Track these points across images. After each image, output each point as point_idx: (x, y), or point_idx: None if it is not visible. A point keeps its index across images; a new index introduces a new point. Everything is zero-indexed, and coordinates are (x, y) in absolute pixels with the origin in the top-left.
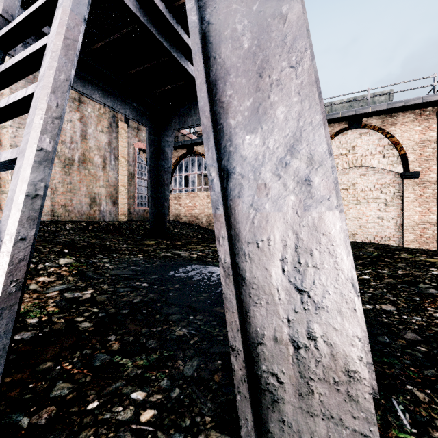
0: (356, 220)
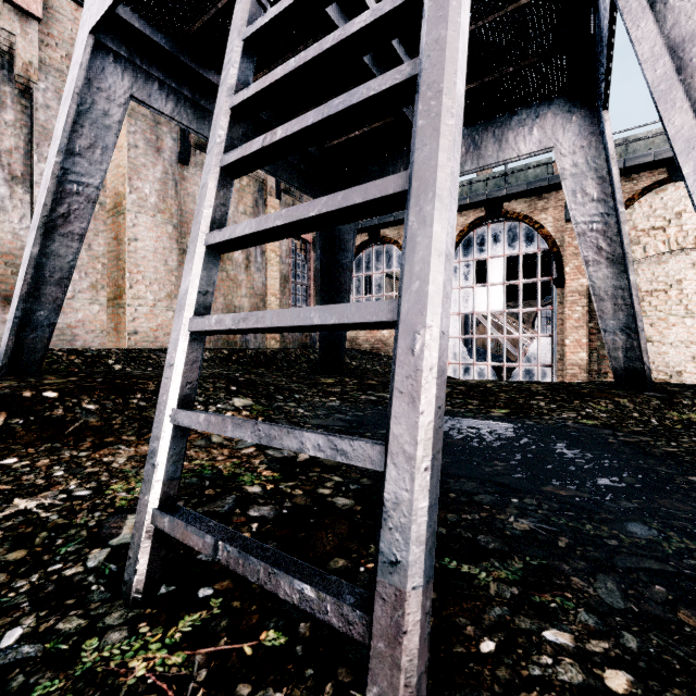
0: (684, 347)
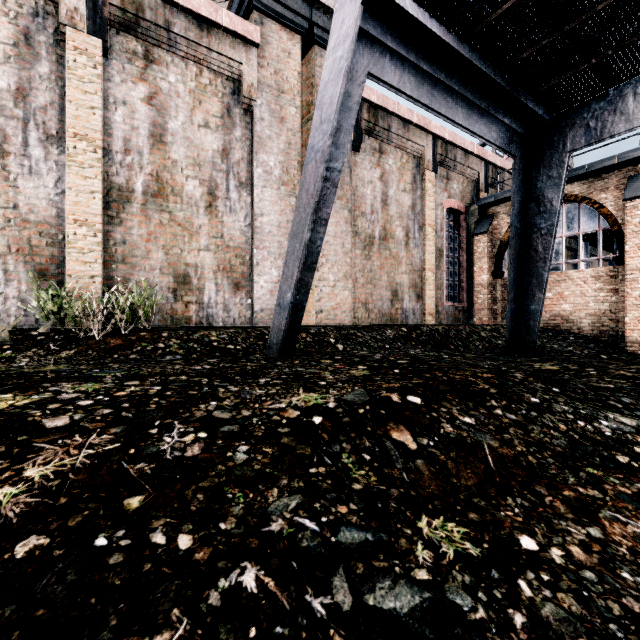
0: None
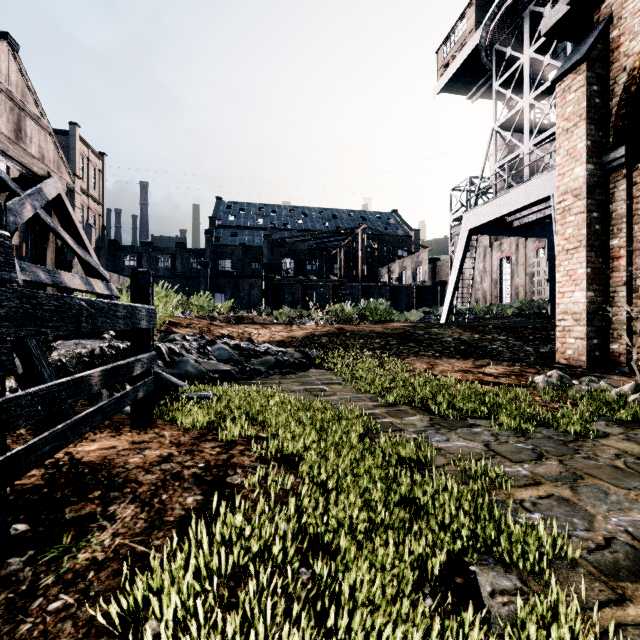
0: None
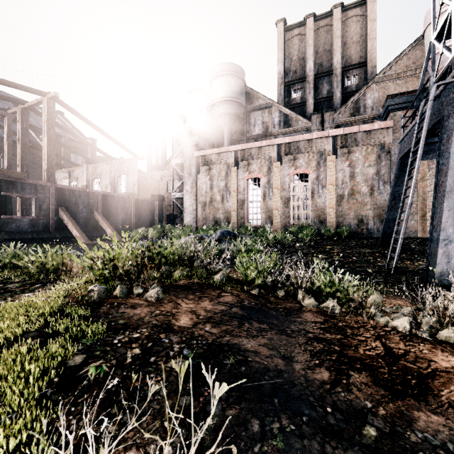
0: None
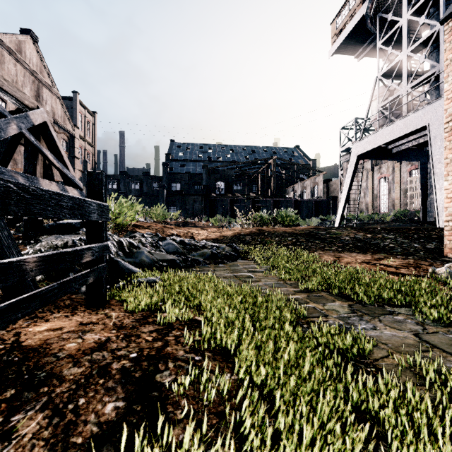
0: None
